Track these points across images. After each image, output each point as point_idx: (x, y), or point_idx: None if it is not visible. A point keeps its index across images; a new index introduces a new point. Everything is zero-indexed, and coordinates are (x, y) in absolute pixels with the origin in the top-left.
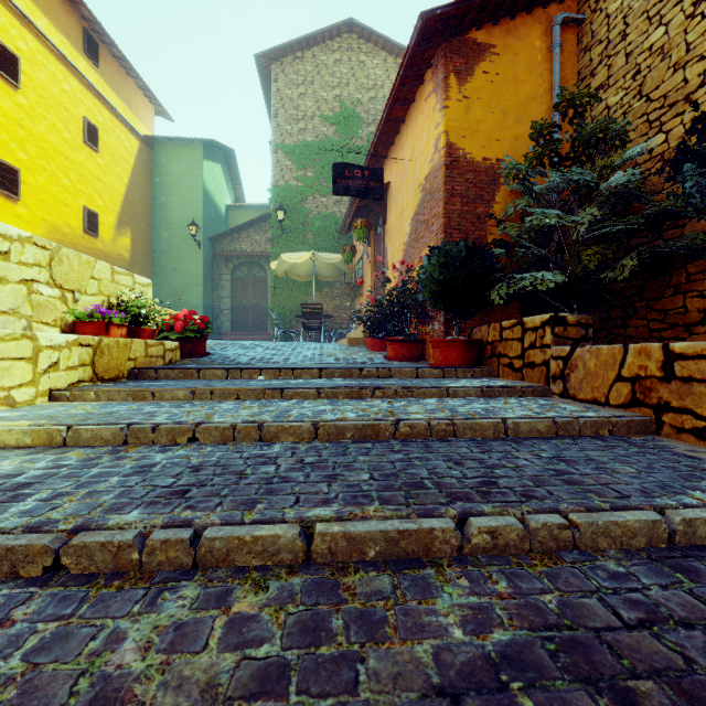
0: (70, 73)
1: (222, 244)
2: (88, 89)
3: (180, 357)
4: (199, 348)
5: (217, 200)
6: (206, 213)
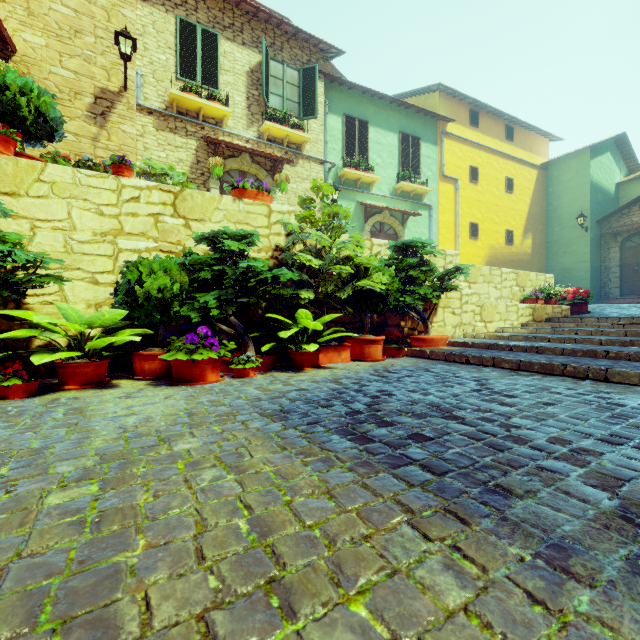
0: (498, 157)
1: (609, 222)
2: (507, 159)
3: (570, 314)
4: (582, 309)
5: (605, 184)
6: (593, 202)
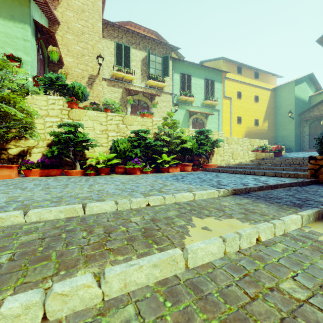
0: (251, 86)
1: (304, 115)
2: (255, 87)
3: (274, 156)
4: (279, 154)
5: (303, 97)
6: (296, 105)
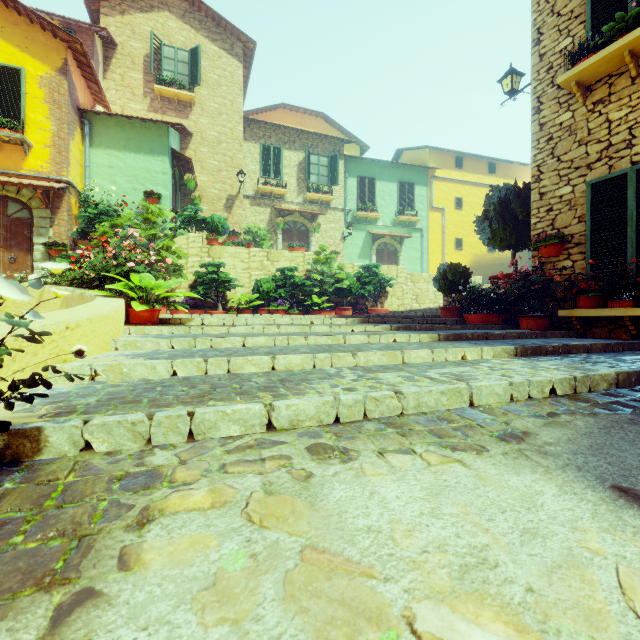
0: (481, 187)
1: None
2: (490, 188)
3: None
4: None
5: None
6: None
